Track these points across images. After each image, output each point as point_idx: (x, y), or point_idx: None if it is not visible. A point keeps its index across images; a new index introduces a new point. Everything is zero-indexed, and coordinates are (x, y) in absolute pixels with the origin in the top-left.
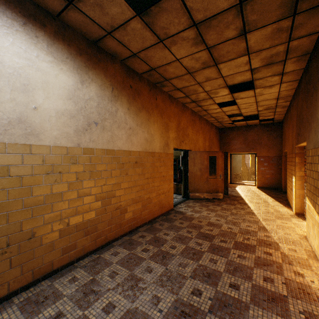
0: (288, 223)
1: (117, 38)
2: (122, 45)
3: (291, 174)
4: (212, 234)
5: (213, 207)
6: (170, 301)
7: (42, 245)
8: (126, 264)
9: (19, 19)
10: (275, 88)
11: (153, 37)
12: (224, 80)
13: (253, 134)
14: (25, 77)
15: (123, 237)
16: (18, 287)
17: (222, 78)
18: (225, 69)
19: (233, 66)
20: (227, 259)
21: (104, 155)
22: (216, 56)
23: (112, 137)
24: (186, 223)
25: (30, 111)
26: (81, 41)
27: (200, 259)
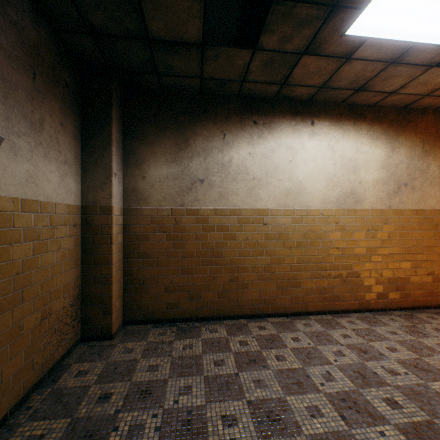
0: None
1: (435, 95)
2: None
3: None
4: None
5: None
6: None
7: (363, 285)
8: None
9: (351, 123)
10: None
11: None
12: None
13: None
14: (354, 162)
15: (436, 308)
16: (350, 308)
17: None
18: None
19: None
20: None
21: (413, 216)
22: None
23: (422, 196)
24: None
25: (356, 185)
26: (391, 113)
27: None
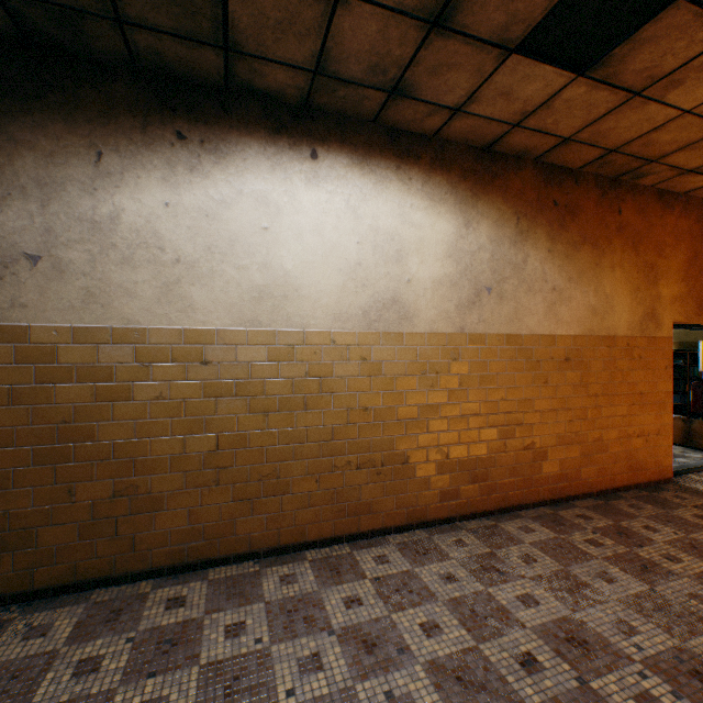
0: None
1: (530, 126)
2: (540, 134)
3: None
4: None
5: None
6: (663, 643)
7: (416, 478)
8: (552, 552)
9: (392, 165)
10: None
11: (614, 96)
12: None
13: None
14: (398, 241)
15: (538, 507)
16: (391, 524)
17: None
18: None
19: None
20: None
21: (502, 346)
22: None
23: (516, 311)
24: None
25: (403, 286)
26: (466, 156)
27: None
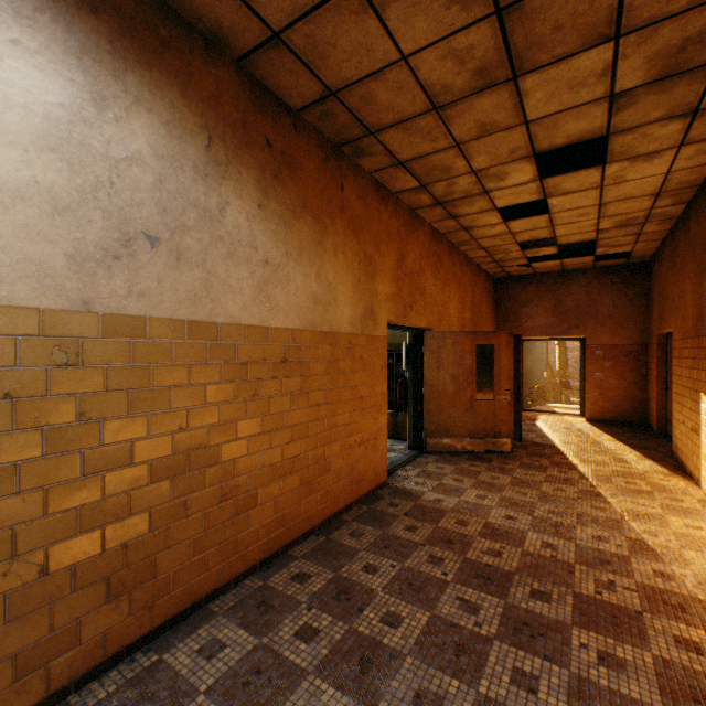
0: (704, 526)
1: None
2: None
3: (693, 391)
4: (501, 566)
5: (489, 477)
6: None
7: None
8: (241, 698)
9: None
10: (661, 163)
11: None
12: (529, 136)
13: (577, 293)
14: None
15: (244, 580)
16: None
17: (525, 125)
18: (538, 95)
19: (562, 82)
20: (568, 672)
21: (182, 340)
22: (520, 43)
23: (208, 284)
24: (423, 527)
25: None
26: None
27: (482, 675)
